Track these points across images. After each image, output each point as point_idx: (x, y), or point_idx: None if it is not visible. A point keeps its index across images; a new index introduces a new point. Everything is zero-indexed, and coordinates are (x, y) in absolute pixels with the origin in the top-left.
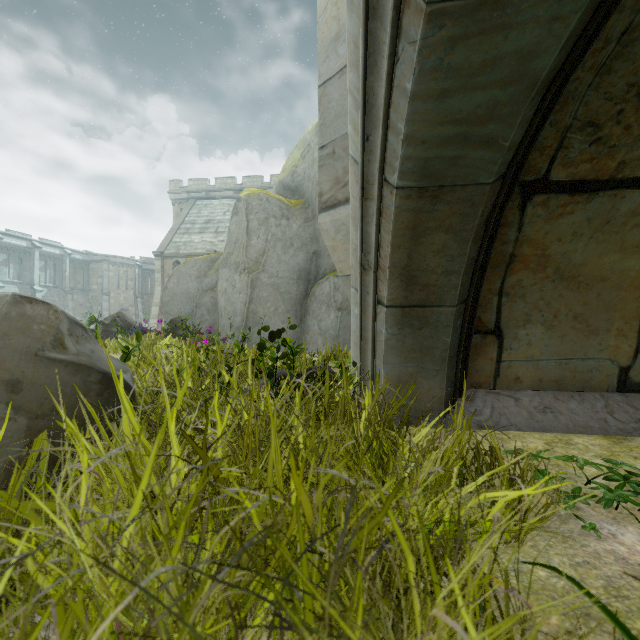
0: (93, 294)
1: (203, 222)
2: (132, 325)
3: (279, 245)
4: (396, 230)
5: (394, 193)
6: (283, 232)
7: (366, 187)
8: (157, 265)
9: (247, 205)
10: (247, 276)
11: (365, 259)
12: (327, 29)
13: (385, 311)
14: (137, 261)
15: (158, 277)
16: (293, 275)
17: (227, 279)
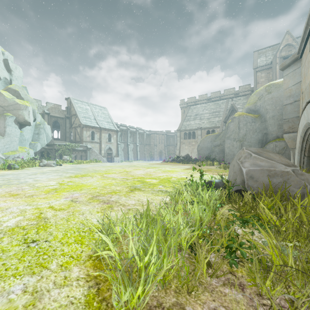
0: (151, 146)
1: (194, 115)
2: (191, 158)
3: (251, 132)
4: (309, 146)
5: (309, 142)
6: (252, 127)
7: (303, 140)
8: (178, 134)
9: (238, 119)
10: (239, 143)
11: (302, 149)
12: (286, 93)
13: (306, 157)
14: (165, 132)
15: (178, 139)
16: (256, 141)
17: (229, 143)
